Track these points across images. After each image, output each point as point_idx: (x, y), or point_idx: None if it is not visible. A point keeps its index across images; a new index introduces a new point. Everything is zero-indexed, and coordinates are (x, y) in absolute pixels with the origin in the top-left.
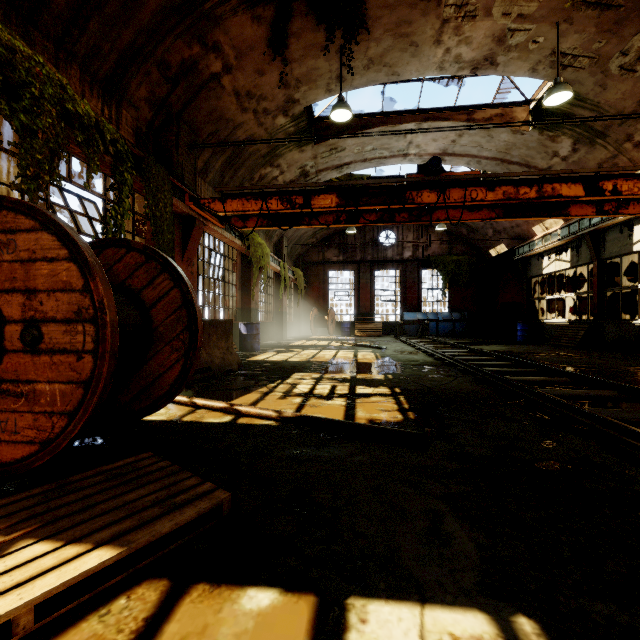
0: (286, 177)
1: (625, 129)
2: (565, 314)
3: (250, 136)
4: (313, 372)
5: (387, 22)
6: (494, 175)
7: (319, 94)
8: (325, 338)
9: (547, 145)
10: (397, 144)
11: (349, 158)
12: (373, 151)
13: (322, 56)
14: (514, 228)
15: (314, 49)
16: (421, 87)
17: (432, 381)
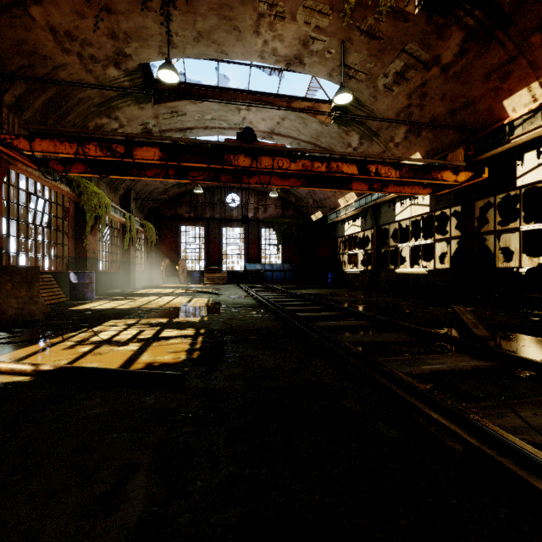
0: (127, 131)
1: (389, 132)
2: (358, 265)
3: (77, 81)
4: (132, 318)
5: (211, 1)
6: (295, 149)
7: (152, 54)
8: (174, 286)
9: (344, 137)
10: (233, 118)
11: (191, 123)
12: (213, 120)
13: (150, 16)
14: (326, 199)
15: (140, 6)
16: (250, 71)
17: (240, 321)
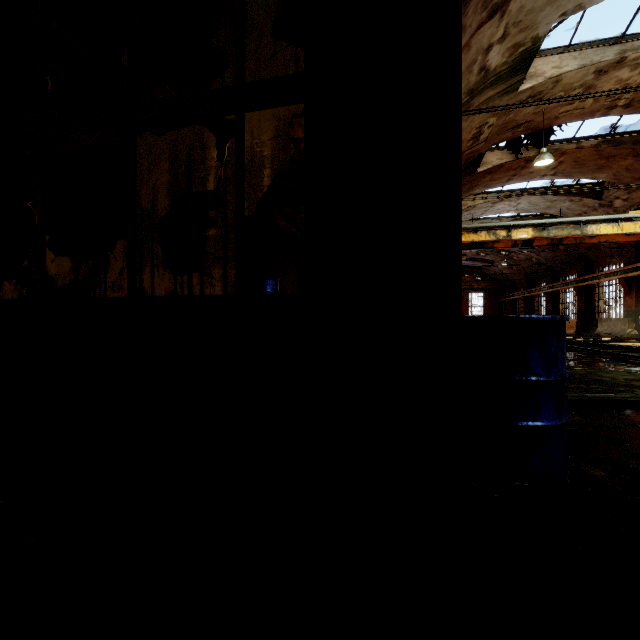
0: None
1: None
2: None
3: None
4: None
5: None
6: None
7: None
8: None
9: (520, 33)
10: None
11: None
12: None
13: None
14: None
15: None
16: None
17: None
